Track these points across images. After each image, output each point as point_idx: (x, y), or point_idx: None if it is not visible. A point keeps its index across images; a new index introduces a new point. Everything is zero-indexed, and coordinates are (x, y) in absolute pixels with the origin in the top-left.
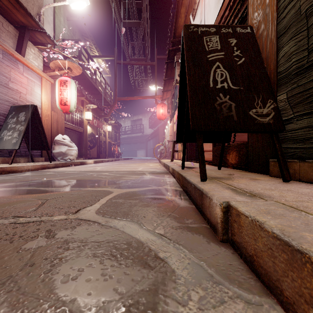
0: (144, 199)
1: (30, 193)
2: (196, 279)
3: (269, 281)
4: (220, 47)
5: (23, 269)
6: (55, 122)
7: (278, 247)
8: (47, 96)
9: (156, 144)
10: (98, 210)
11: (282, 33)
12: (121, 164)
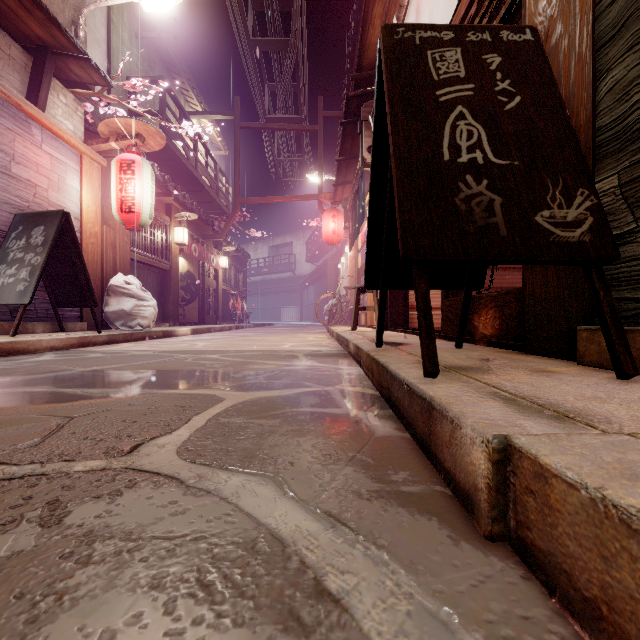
0: (292, 416)
1: (38, 403)
2: None
3: None
4: (466, 72)
5: None
6: (110, 248)
7: None
8: (93, 193)
9: (321, 294)
10: (183, 445)
11: (608, 40)
12: (248, 335)
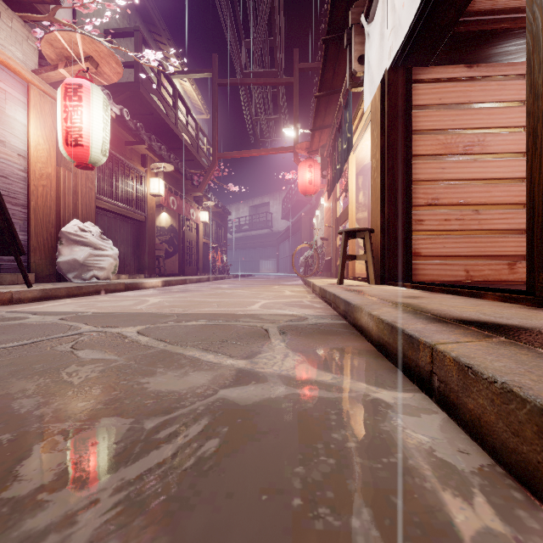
0: None
1: None
2: None
3: None
4: None
5: None
6: (70, 194)
7: None
8: (44, 130)
9: (295, 247)
10: None
11: None
12: (220, 287)
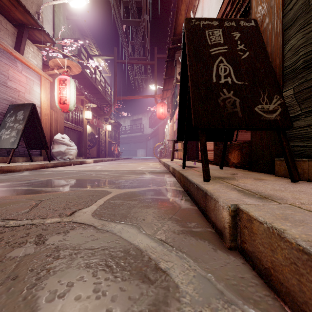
0: (143, 200)
1: (25, 194)
2: (204, 298)
3: (292, 302)
4: (223, 41)
5: (4, 283)
6: (54, 121)
7: (305, 262)
8: (46, 94)
9: (156, 143)
10: (94, 212)
11: (289, 26)
12: (121, 163)
